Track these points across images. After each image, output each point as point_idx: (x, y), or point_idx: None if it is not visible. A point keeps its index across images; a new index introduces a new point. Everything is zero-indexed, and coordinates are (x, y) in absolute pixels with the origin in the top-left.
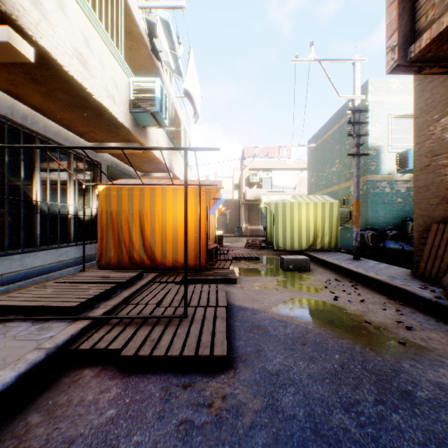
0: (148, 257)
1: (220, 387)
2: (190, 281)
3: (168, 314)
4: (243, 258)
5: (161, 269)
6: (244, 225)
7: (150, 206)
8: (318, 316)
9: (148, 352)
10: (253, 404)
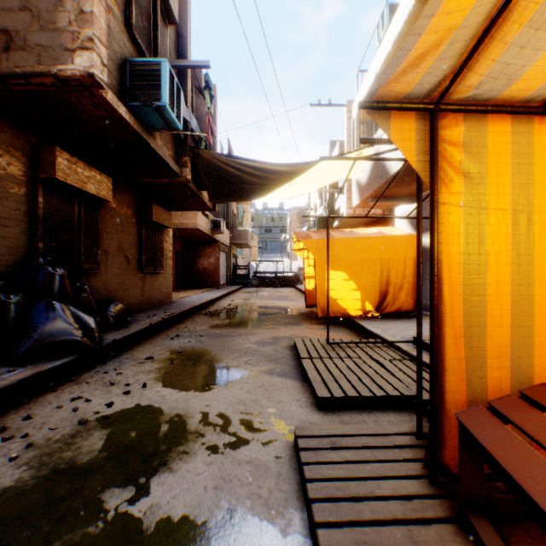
0: None
1: None
2: None
3: (341, 341)
4: None
5: None
6: None
7: None
8: (208, 367)
9: (334, 338)
10: (283, 340)
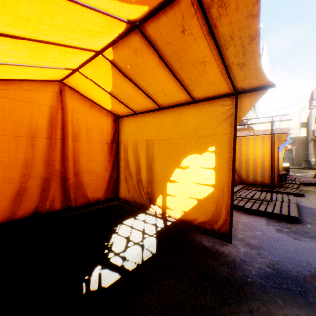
0: (237, 176)
1: (294, 226)
2: (266, 192)
3: (260, 199)
4: (310, 184)
5: (245, 183)
6: (312, 158)
7: (238, 148)
8: None
9: (255, 209)
10: (312, 233)
